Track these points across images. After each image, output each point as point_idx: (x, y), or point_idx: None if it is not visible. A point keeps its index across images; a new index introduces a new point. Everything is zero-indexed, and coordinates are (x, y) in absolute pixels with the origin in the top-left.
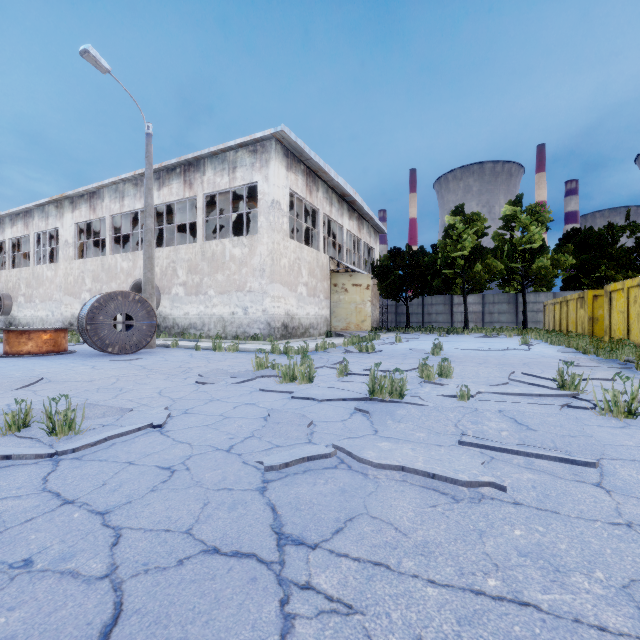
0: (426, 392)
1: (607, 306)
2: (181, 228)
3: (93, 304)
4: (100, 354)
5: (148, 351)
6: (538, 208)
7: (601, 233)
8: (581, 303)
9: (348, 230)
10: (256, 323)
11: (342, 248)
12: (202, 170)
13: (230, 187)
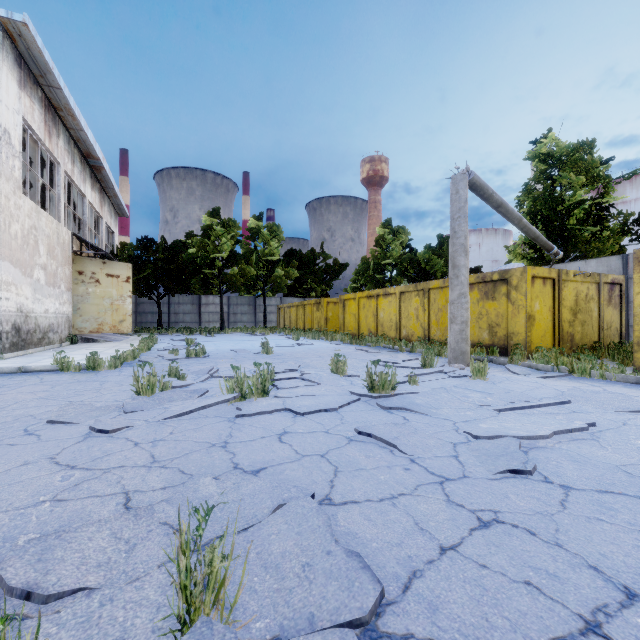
0: None
1: (342, 310)
2: None
3: None
4: None
5: None
6: (275, 227)
7: (309, 256)
8: (318, 307)
9: (90, 202)
10: None
11: (83, 224)
12: None
13: None
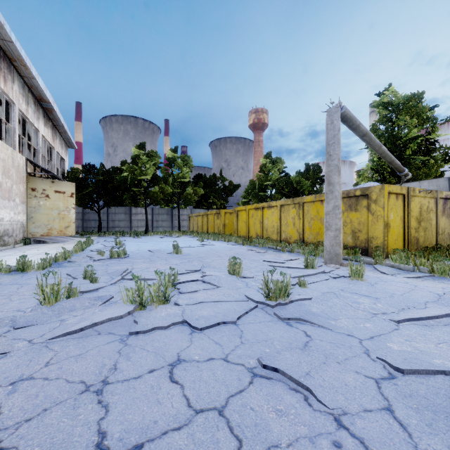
0: None
1: (236, 218)
2: None
3: None
4: None
5: None
6: (186, 157)
7: (212, 179)
8: (218, 216)
9: (43, 136)
10: None
11: (37, 152)
12: None
13: None
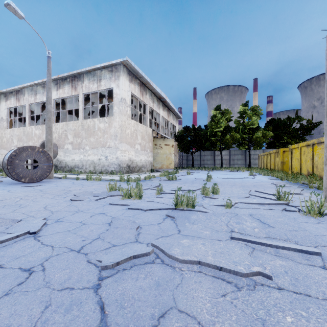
0: (206, 203)
1: (290, 156)
2: (71, 113)
3: (12, 153)
4: (17, 183)
5: (48, 180)
6: (256, 108)
7: (284, 121)
8: (277, 155)
9: (162, 116)
10: (112, 164)
11: (159, 125)
12: (82, 80)
13: (98, 90)
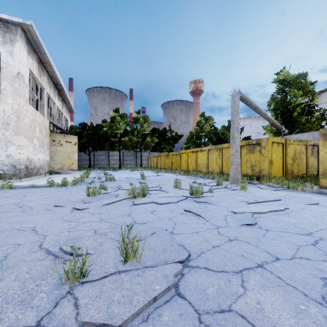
0: None
1: (179, 158)
2: None
3: None
4: None
5: None
6: (146, 117)
7: (163, 131)
8: (167, 157)
9: (57, 106)
10: None
11: (54, 117)
12: None
13: None
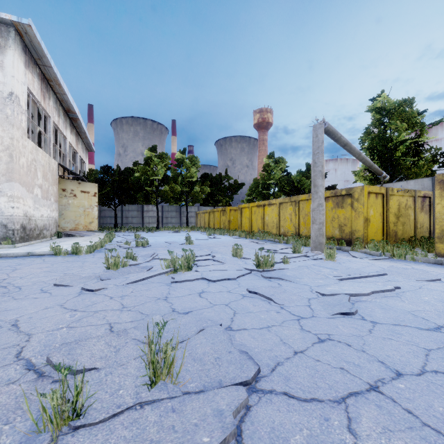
0: None
1: (240, 215)
2: None
3: None
4: None
5: None
6: (194, 158)
7: (218, 178)
8: (223, 213)
9: (69, 142)
10: None
11: (65, 157)
12: None
13: None
